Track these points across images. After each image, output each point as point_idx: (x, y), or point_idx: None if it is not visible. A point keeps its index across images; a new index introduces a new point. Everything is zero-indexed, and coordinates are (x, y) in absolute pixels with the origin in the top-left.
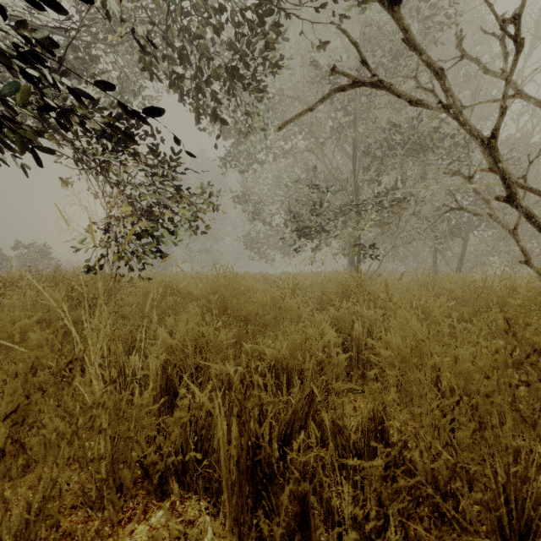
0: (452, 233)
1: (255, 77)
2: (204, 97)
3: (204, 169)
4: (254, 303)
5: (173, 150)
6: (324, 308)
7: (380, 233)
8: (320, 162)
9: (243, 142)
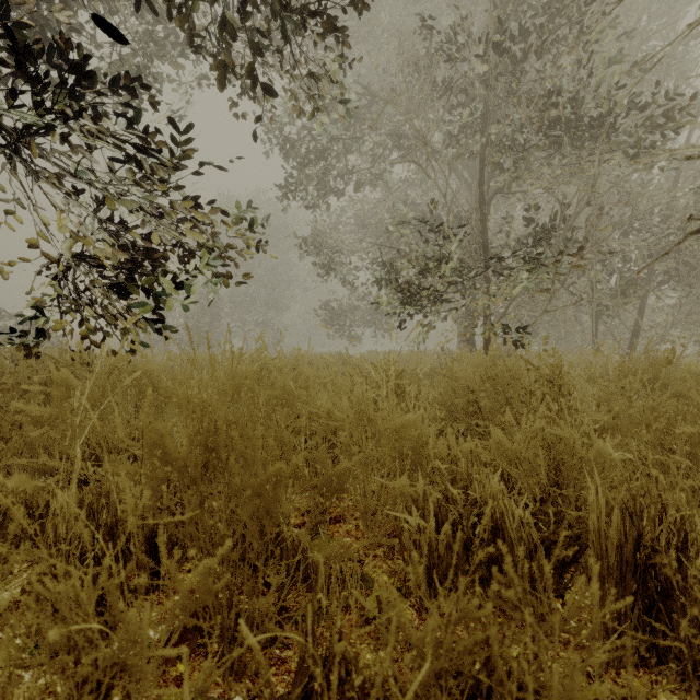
0: (624, 293)
1: (325, 4)
2: (233, 39)
3: (264, 214)
4: (315, 414)
5: (173, 125)
6: (453, 417)
7: (522, 291)
8: (422, 198)
9: (313, 161)
